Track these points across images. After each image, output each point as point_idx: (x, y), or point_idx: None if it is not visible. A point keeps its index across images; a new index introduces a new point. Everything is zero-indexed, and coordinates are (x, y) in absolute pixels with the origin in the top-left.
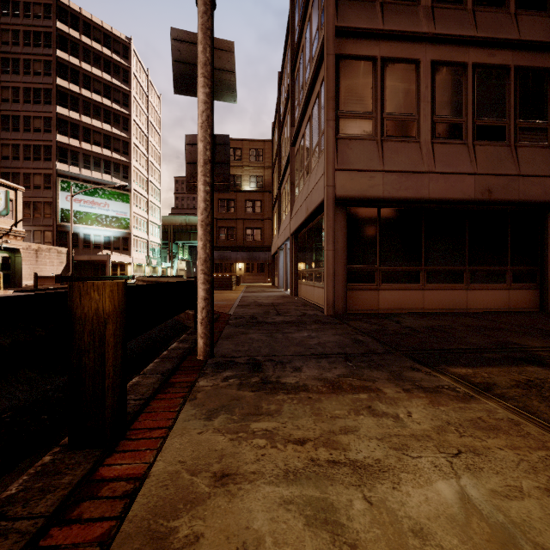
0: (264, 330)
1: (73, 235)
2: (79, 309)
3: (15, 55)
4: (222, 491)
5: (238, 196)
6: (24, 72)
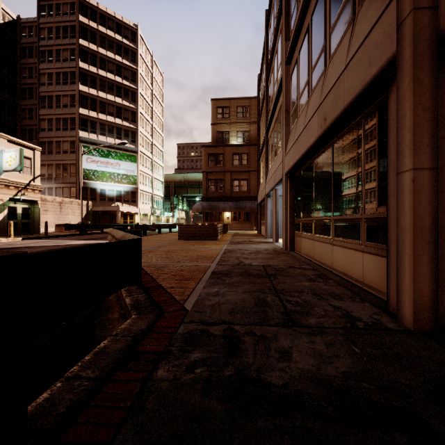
0: None
1: (92, 190)
2: None
3: (49, 47)
4: None
5: (226, 150)
6: (56, 60)
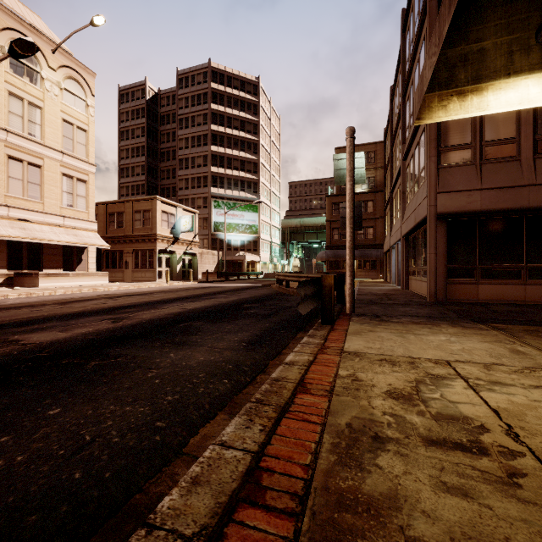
0: (380, 306)
1: (220, 240)
2: (324, 283)
3: (186, 115)
4: (371, 332)
5: None
6: (191, 126)
